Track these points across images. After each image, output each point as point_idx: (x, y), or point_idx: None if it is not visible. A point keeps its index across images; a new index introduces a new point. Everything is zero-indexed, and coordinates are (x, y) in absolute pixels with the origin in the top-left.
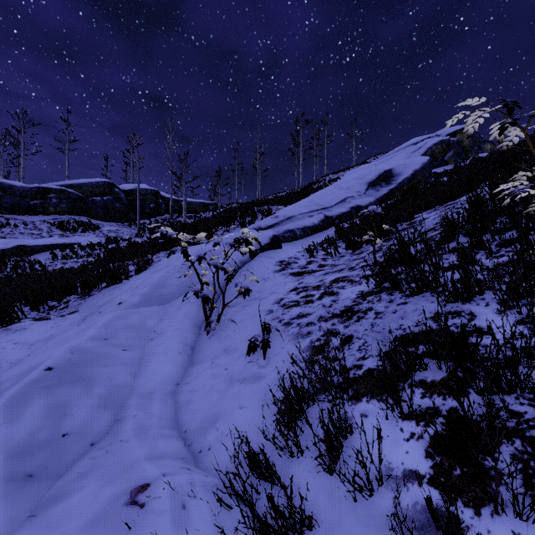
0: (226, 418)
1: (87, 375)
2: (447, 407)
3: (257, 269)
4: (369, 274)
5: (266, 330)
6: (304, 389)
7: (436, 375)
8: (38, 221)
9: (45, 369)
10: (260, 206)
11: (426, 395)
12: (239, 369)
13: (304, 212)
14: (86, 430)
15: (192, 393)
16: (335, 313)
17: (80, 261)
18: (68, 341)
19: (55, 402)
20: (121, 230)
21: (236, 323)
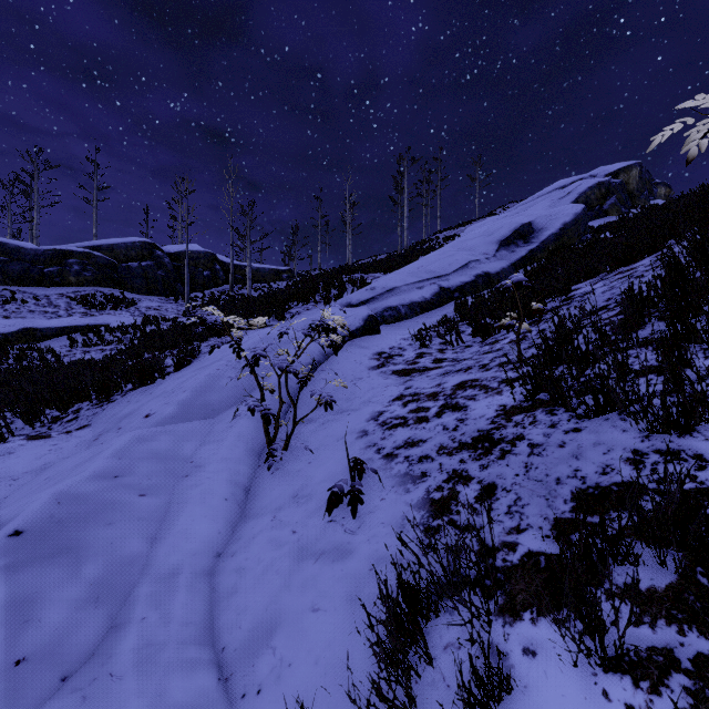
0: (290, 629)
1: (76, 543)
2: (690, 652)
3: (346, 365)
4: (513, 377)
5: (356, 469)
6: (421, 592)
7: (657, 578)
8: (55, 294)
9: (9, 535)
10: (350, 274)
11: (644, 620)
12: (314, 534)
13: (411, 282)
14: (58, 650)
15: (239, 573)
16: (464, 441)
17: (107, 349)
18: (62, 479)
19: (15, 596)
20: (164, 306)
21: (312, 452)
